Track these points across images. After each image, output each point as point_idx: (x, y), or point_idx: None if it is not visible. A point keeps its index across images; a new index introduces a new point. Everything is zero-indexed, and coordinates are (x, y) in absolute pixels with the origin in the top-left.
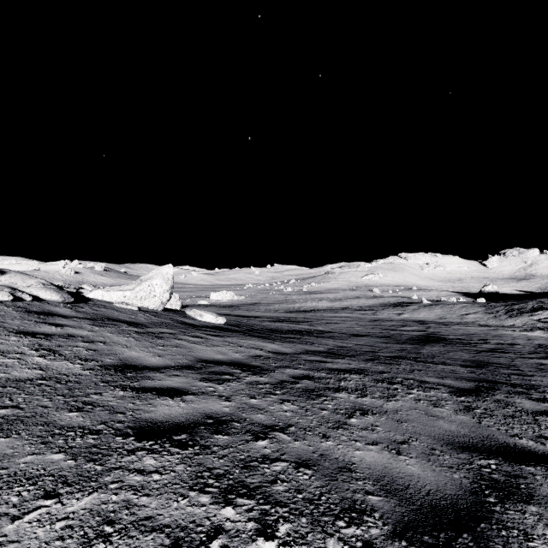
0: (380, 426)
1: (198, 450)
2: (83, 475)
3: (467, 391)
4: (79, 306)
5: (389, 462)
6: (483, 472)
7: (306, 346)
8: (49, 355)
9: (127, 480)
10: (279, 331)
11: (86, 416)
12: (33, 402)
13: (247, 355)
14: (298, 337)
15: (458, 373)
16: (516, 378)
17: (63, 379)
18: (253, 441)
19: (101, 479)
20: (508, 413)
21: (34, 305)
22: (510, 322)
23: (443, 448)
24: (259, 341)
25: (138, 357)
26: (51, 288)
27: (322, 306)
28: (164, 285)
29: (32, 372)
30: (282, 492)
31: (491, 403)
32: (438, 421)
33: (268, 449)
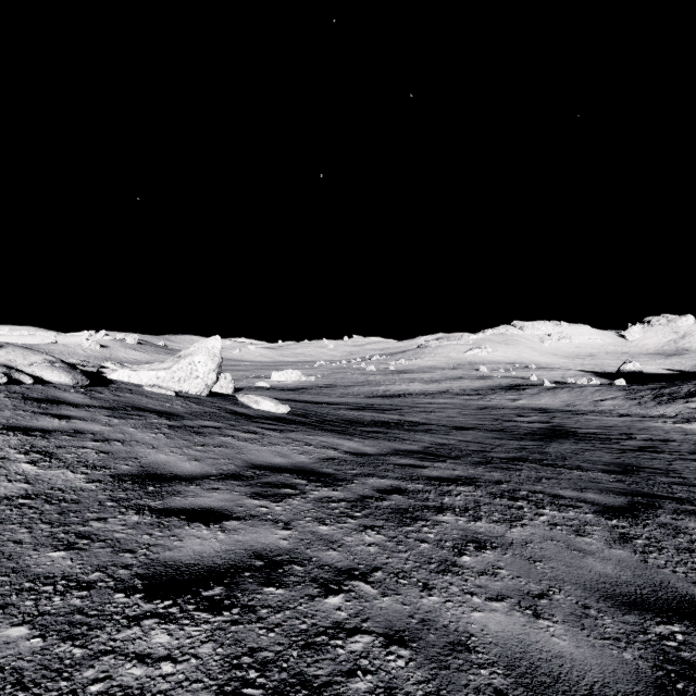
0: (505, 569)
1: (237, 616)
2: (50, 667)
3: (619, 511)
4: (96, 390)
5: (524, 632)
6: (666, 647)
7: (395, 443)
8: (42, 461)
9: (119, 676)
10: (359, 423)
11: (76, 557)
12: (4, 534)
13: (317, 458)
14: (384, 431)
15: (601, 483)
16: (680, 489)
17: (56, 497)
18: (320, 597)
19: (78, 674)
20: (681, 544)
21: (36, 389)
22: (660, 410)
23: (601, 604)
24: (332, 437)
25: (166, 462)
26: (61, 366)
27: (414, 390)
28: (210, 363)
29: (14, 486)
30: (365, 694)
31: (654, 529)
32: (587, 559)
33: (343, 611)
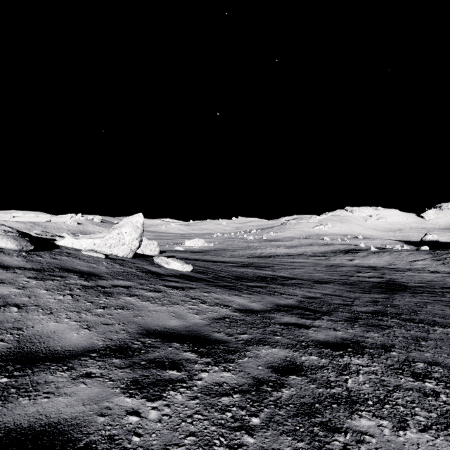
0: None
1: None
2: None
3: None
4: (38, 254)
5: None
6: None
7: (275, 298)
8: None
9: None
10: (244, 278)
11: None
12: None
13: (210, 318)
14: (264, 286)
15: None
16: None
17: None
18: None
19: None
20: None
21: None
22: None
23: None
24: (224, 293)
25: (52, 333)
26: (12, 235)
27: (280, 253)
28: (134, 233)
29: None
30: None
31: None
32: None
33: None
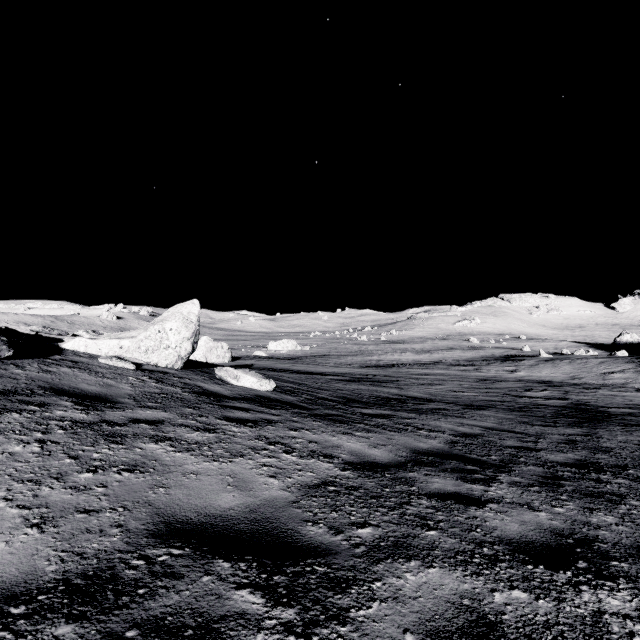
0: None
1: None
2: None
3: None
4: (19, 363)
5: None
6: None
7: (410, 438)
8: None
9: None
10: (357, 401)
11: None
12: None
13: (299, 485)
14: (389, 415)
15: None
16: None
17: None
18: None
19: None
20: None
21: None
22: None
23: None
24: (325, 431)
25: None
26: None
27: (407, 360)
28: (184, 330)
29: None
30: None
31: None
32: None
33: None
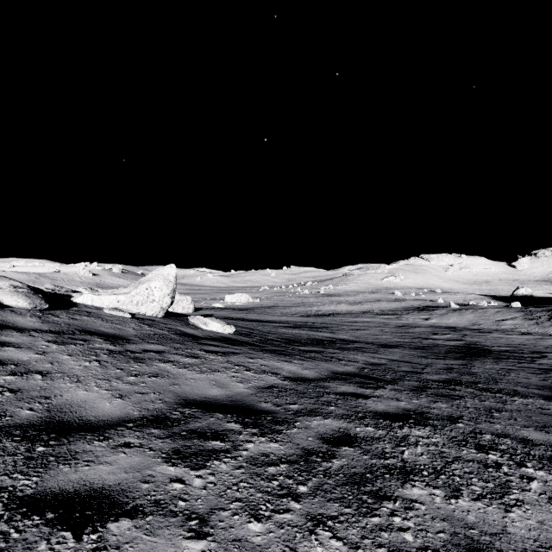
0: None
1: None
2: None
3: None
4: (54, 313)
5: None
6: None
7: (332, 365)
8: None
9: None
10: (297, 341)
11: None
12: None
13: (256, 387)
14: (320, 351)
15: None
16: None
17: None
18: None
19: None
20: None
21: None
22: None
23: None
24: (272, 359)
25: (83, 402)
26: (23, 291)
27: (341, 310)
28: (165, 288)
29: None
30: None
31: None
32: None
33: None
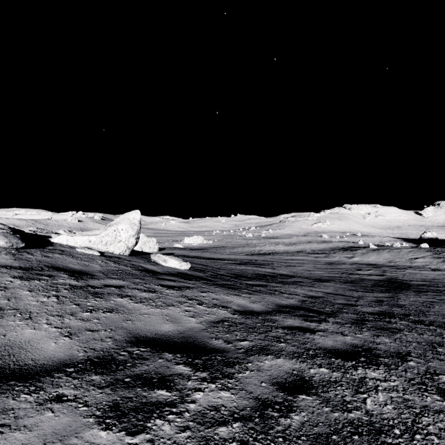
0: None
1: None
2: None
3: None
4: (29, 251)
5: None
6: None
7: (276, 298)
8: None
9: None
10: (244, 276)
11: None
12: None
13: (207, 321)
14: (264, 285)
15: None
16: None
17: None
18: None
19: None
20: None
21: None
22: None
23: None
24: (223, 293)
25: (26, 342)
26: (3, 232)
27: (279, 250)
28: (130, 230)
29: None
30: None
31: None
32: None
33: None
